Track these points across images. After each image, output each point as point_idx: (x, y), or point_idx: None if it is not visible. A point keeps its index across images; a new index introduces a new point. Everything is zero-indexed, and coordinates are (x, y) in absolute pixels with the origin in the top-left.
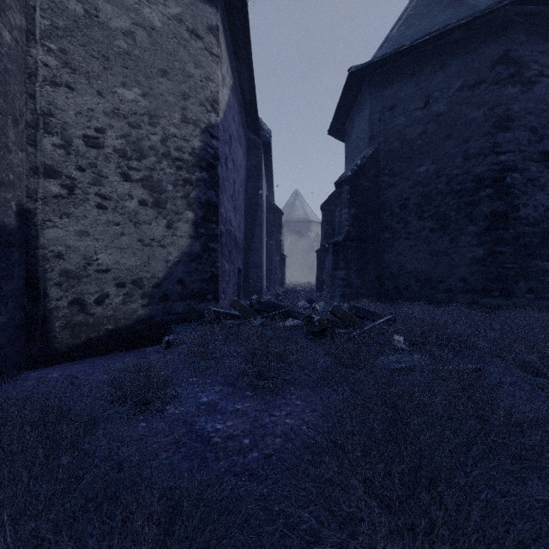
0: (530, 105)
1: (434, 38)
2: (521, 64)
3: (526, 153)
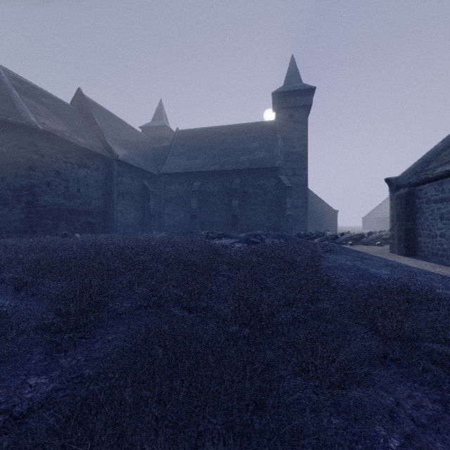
0: (43, 164)
1: (1, 119)
2: (40, 148)
3: (41, 181)
